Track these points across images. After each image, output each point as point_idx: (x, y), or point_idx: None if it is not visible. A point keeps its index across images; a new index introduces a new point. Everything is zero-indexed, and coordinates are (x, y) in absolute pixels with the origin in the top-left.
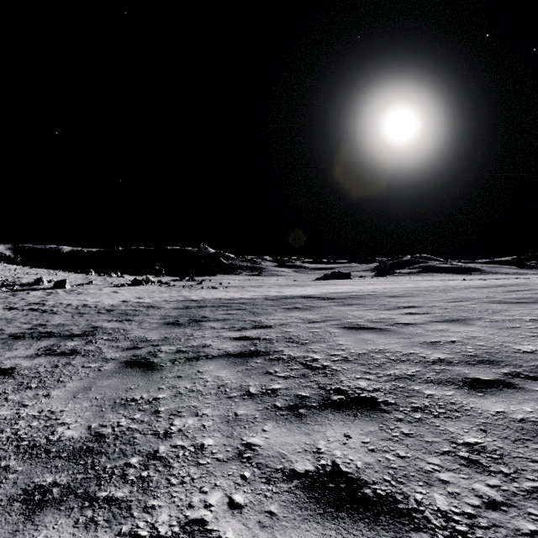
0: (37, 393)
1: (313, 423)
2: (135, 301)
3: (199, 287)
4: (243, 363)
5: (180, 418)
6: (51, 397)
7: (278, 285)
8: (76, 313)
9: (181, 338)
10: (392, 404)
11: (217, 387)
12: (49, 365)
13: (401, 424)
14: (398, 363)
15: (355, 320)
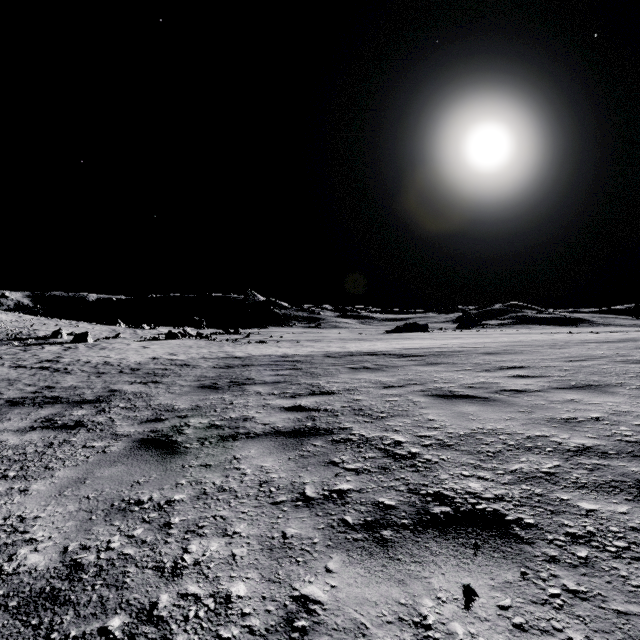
0: (12, 487)
1: (407, 559)
2: (167, 358)
3: (245, 342)
4: (296, 446)
5: (199, 538)
6: (29, 493)
7: (341, 339)
8: (94, 372)
9: (216, 407)
10: (531, 527)
11: (258, 485)
12: (41, 443)
13: (558, 570)
14: (523, 452)
15: (445, 385)
